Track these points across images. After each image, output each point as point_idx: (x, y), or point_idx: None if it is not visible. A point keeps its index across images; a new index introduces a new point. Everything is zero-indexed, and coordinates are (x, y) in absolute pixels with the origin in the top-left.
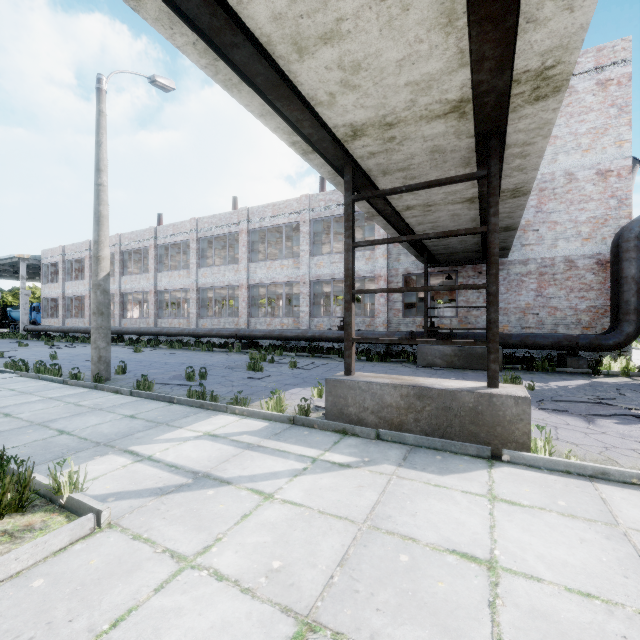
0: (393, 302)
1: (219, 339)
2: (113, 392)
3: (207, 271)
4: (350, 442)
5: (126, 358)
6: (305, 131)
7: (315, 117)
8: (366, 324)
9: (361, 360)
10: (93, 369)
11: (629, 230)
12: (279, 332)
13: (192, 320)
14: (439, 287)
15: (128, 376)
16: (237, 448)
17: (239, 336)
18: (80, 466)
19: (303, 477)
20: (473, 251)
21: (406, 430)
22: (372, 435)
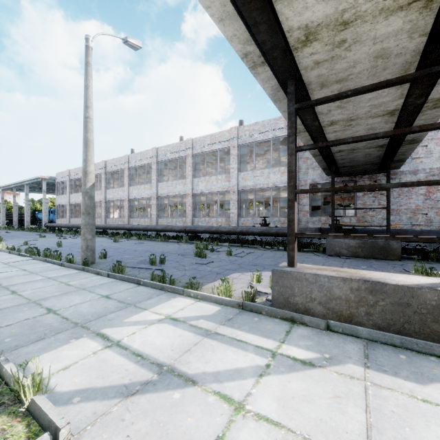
0: (302, 205)
1: (172, 233)
2: (95, 273)
3: (164, 185)
4: (301, 332)
5: (108, 246)
6: (259, 38)
7: (274, 15)
8: (281, 222)
9: (279, 249)
10: (82, 255)
11: None
12: (216, 228)
13: (153, 219)
14: (389, 184)
15: (108, 260)
16: (196, 335)
17: (186, 231)
18: (56, 351)
19: (269, 378)
20: (372, 163)
21: (356, 322)
22: (322, 325)
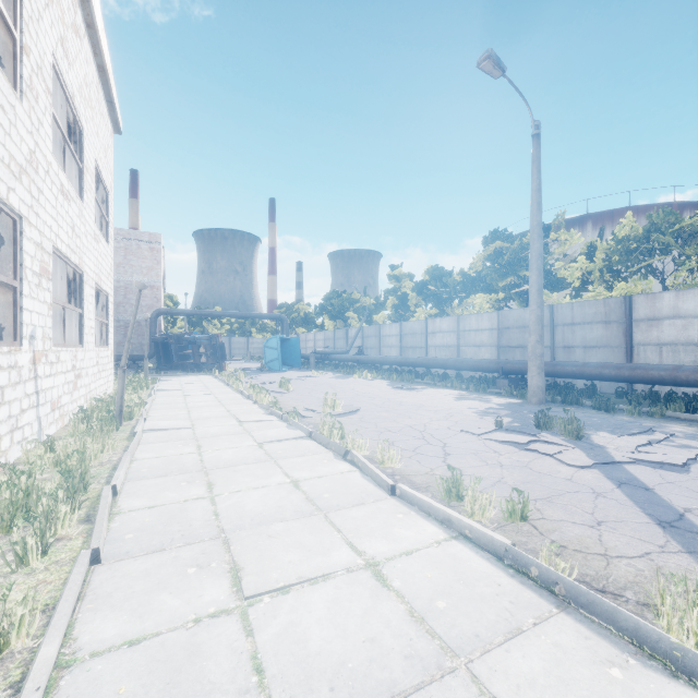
0: None
1: None
2: None
3: None
4: None
5: None
6: None
7: None
8: None
9: None
10: None
11: (152, 315)
12: None
13: None
14: None
15: None
16: None
17: None
18: None
19: None
20: None
21: None
22: None
